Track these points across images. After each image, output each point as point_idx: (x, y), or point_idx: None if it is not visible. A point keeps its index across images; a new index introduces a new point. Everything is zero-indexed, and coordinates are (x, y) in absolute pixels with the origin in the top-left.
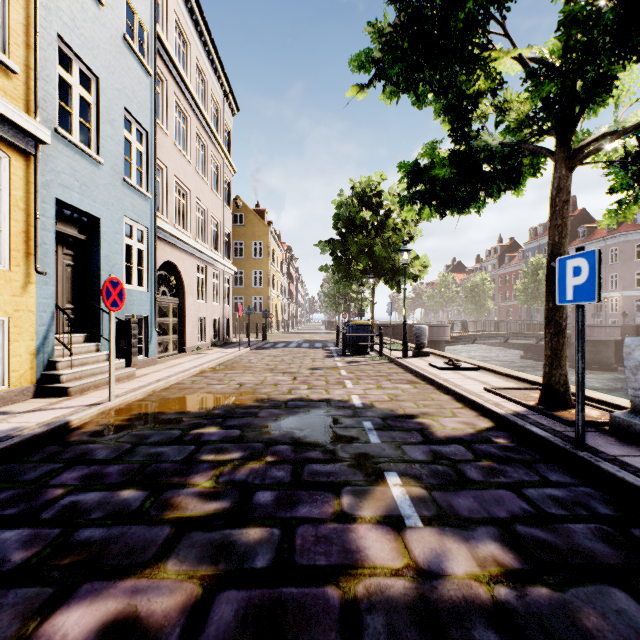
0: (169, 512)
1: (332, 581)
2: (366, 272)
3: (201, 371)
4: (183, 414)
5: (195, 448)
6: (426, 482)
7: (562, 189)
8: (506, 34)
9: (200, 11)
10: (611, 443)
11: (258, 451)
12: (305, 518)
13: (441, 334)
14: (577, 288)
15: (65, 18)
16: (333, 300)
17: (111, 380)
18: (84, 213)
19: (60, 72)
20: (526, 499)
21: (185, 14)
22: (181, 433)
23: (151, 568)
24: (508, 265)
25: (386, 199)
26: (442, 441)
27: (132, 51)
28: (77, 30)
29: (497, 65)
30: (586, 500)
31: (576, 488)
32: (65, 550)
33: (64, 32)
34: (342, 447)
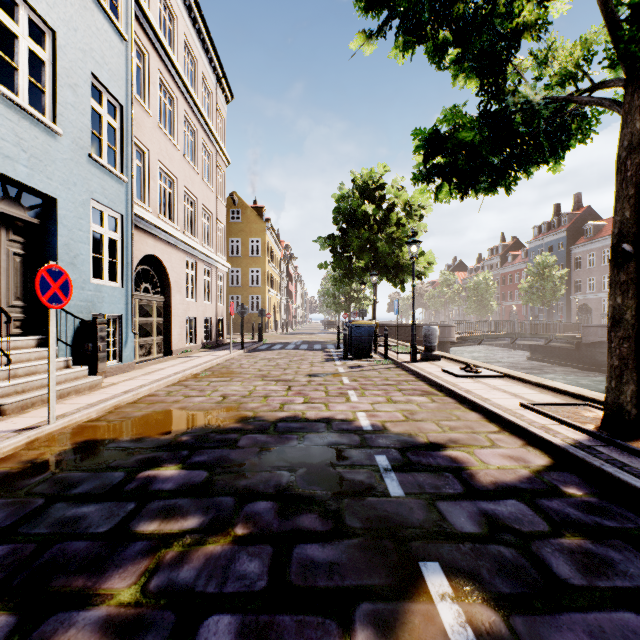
0: None
1: None
2: (368, 269)
3: (183, 378)
4: (140, 442)
5: (135, 507)
6: (493, 589)
7: (635, 148)
8: None
9: None
10: None
11: (226, 513)
12: None
13: (446, 335)
14: None
15: None
16: (333, 299)
17: (50, 397)
18: (36, 192)
19: None
20: None
21: None
22: (125, 477)
23: None
24: (511, 264)
25: (389, 193)
26: (491, 492)
27: (101, 9)
28: None
29: None
30: None
31: None
32: None
33: None
34: (349, 505)
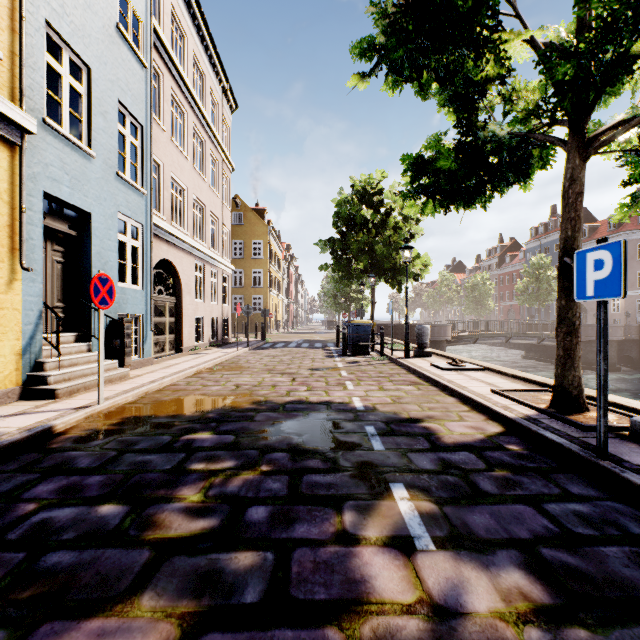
0: (150, 532)
1: (333, 621)
2: (366, 271)
3: (197, 372)
4: (175, 418)
5: (185, 456)
6: (436, 495)
7: (575, 180)
8: (517, 15)
9: (198, 5)
10: (634, 451)
11: (253, 459)
12: (303, 539)
13: (442, 334)
14: (599, 283)
15: (54, 4)
16: (333, 300)
17: (100, 382)
18: (75, 208)
19: (48, 60)
20: (548, 516)
21: (182, 7)
22: (171, 439)
23: (123, 603)
24: (509, 265)
25: (387, 197)
26: (450, 448)
27: (126, 42)
28: (67, 17)
29: (507, 49)
30: (615, 517)
31: (602, 502)
32: (27, 580)
33: (53, 18)
34: (343, 455)
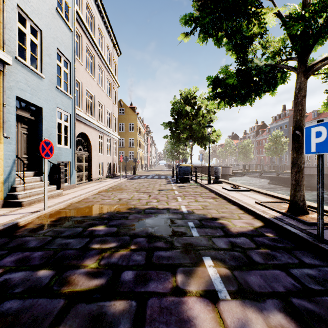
0: (66, 287)
1: None
2: (188, 139)
3: (99, 191)
4: (85, 217)
5: (89, 240)
6: (229, 264)
7: (301, 89)
8: None
9: None
10: None
11: (126, 242)
12: (153, 292)
13: (227, 171)
14: (318, 144)
15: None
16: (170, 153)
17: (45, 198)
18: (33, 105)
19: (19, 26)
20: (293, 277)
21: (92, 1)
22: (82, 230)
23: None
24: (261, 135)
25: (198, 100)
26: (235, 235)
27: (61, 17)
28: (29, 3)
29: (265, 18)
30: None
31: (323, 268)
32: None
33: (21, 3)
34: (176, 239)
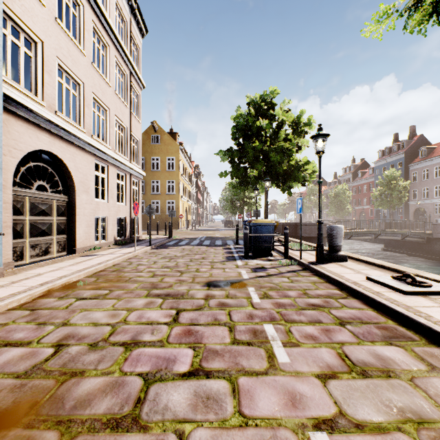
0: None
1: None
2: (260, 178)
3: (48, 291)
4: None
5: None
6: None
7: None
8: None
9: None
10: None
11: None
12: None
13: (324, 231)
14: None
15: None
16: (230, 204)
17: None
18: None
19: None
20: None
21: None
22: None
23: None
24: (361, 179)
25: (277, 115)
26: None
27: None
28: None
29: None
30: None
31: None
32: None
33: None
34: None
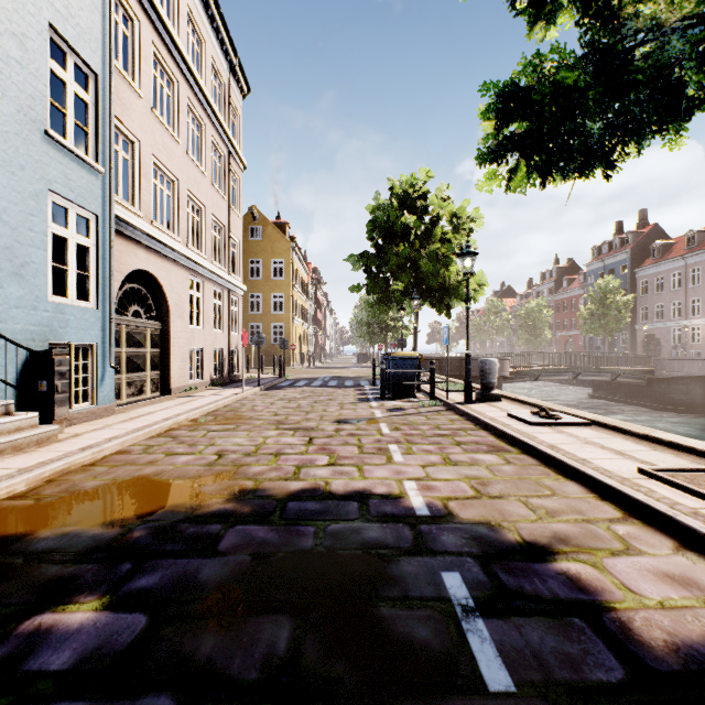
0: None
1: None
2: (408, 293)
3: (174, 426)
4: (62, 543)
5: None
6: None
7: None
8: None
9: None
10: None
11: None
12: None
13: (499, 369)
14: None
15: None
16: (367, 329)
17: None
18: None
19: None
20: None
21: None
22: None
23: None
24: (567, 289)
25: (432, 204)
26: (682, 679)
27: None
28: None
29: None
30: None
31: None
32: None
33: None
34: None
